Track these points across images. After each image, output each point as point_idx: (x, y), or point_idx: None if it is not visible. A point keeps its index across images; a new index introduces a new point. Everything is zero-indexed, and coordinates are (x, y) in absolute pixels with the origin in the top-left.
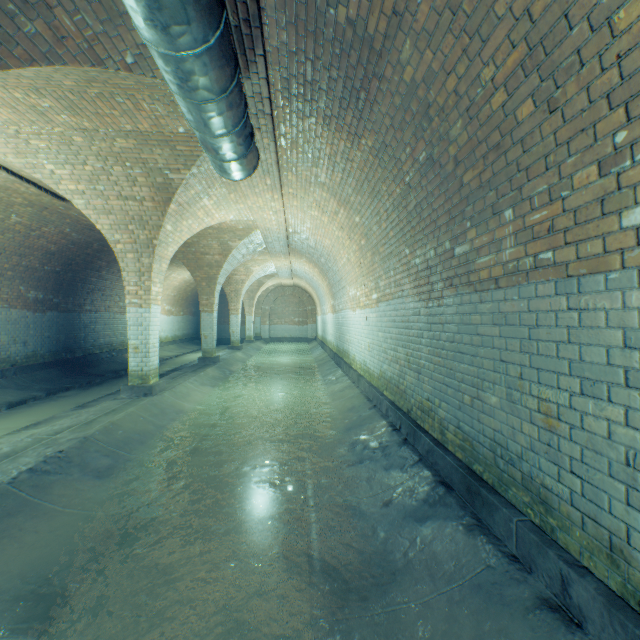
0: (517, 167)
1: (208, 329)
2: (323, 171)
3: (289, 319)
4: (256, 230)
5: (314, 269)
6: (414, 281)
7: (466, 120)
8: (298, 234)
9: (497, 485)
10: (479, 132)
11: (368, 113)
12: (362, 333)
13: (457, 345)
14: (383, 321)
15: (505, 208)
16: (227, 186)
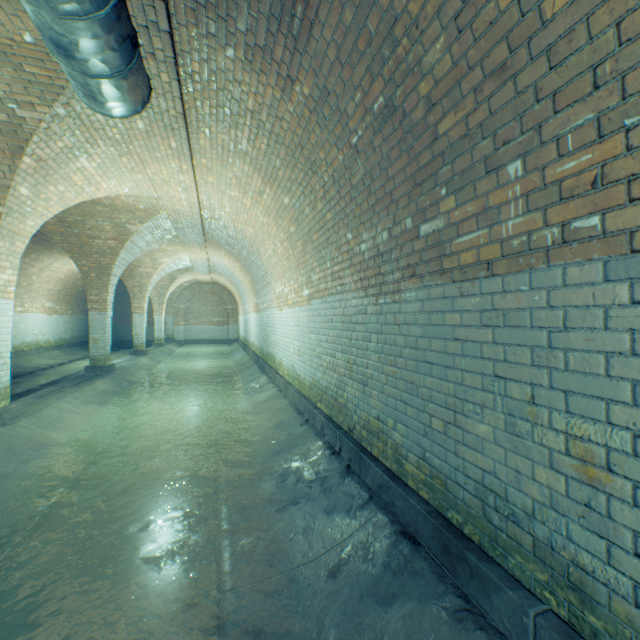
0: (536, 95)
1: (99, 331)
2: (245, 134)
3: (207, 319)
4: (162, 212)
5: (235, 263)
6: (359, 272)
7: (452, 35)
8: (215, 220)
9: (488, 546)
10: (472, 51)
11: (306, 41)
12: (290, 335)
13: (422, 352)
14: (317, 321)
15: (509, 160)
16: (115, 144)
